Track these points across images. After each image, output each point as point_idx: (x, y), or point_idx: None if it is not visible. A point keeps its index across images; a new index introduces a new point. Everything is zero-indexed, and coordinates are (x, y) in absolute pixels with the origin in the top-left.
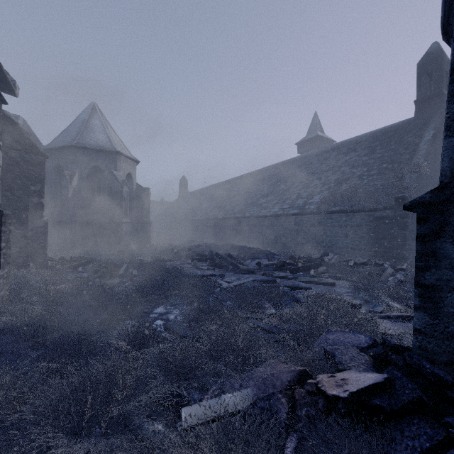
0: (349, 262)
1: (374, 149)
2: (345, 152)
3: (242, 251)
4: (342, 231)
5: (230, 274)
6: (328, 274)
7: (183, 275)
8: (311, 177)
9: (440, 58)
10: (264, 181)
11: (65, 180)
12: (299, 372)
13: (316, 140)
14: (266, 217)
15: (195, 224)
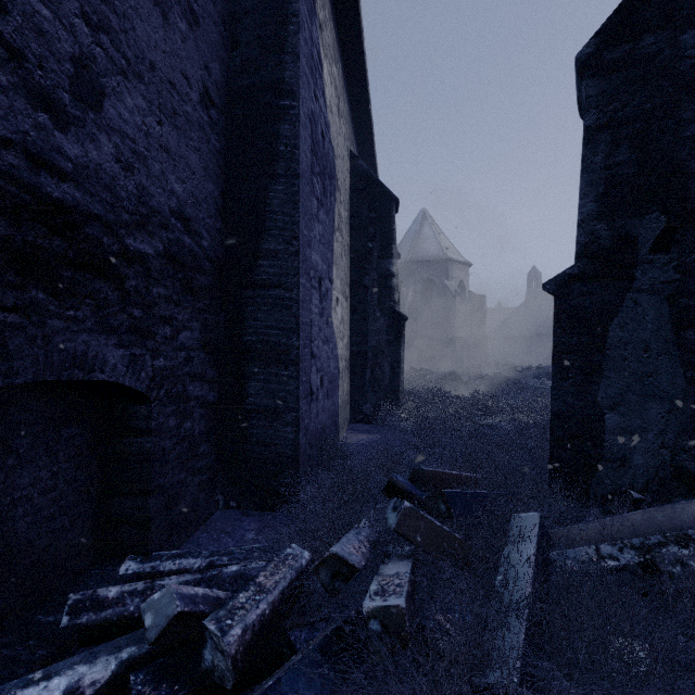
0: None
1: None
2: None
3: None
4: None
5: None
6: None
7: (526, 386)
8: None
9: None
10: None
11: (402, 297)
12: None
13: None
14: None
15: (551, 340)
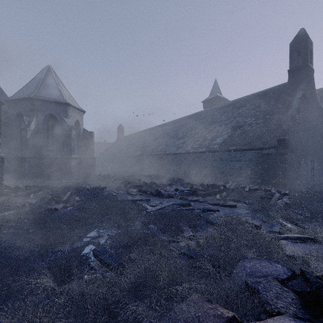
0: (245, 188)
1: (260, 104)
2: (238, 107)
3: (164, 180)
4: (237, 164)
5: (154, 198)
6: (230, 198)
7: (116, 200)
8: (214, 125)
9: (306, 39)
10: (180, 128)
11: (24, 124)
12: (227, 320)
13: (216, 99)
14: (181, 154)
15: (128, 159)
